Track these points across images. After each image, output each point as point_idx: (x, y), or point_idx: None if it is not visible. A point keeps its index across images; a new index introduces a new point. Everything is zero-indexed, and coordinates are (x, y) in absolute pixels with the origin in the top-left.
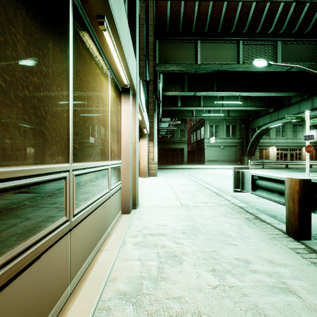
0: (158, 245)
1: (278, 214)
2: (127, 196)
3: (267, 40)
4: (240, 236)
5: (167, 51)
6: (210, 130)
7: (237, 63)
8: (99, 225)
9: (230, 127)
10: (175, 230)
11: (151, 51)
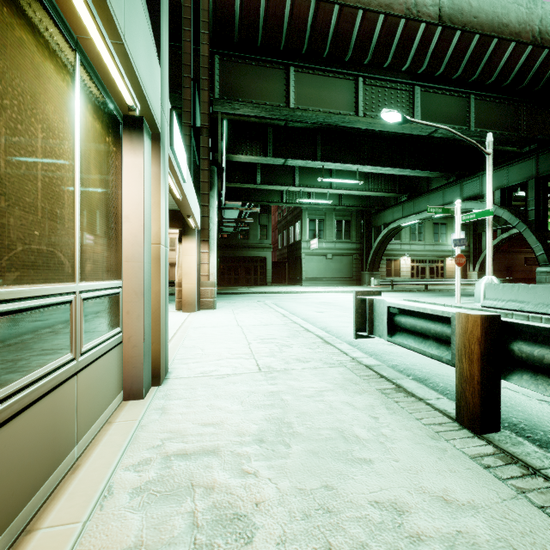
0: (196, 486)
1: (430, 375)
2: (136, 360)
3: (401, 82)
4: (375, 435)
5: (236, 79)
6: (310, 226)
7: (354, 114)
8: (30, 458)
9: (342, 223)
10: (242, 435)
11: (205, 72)
